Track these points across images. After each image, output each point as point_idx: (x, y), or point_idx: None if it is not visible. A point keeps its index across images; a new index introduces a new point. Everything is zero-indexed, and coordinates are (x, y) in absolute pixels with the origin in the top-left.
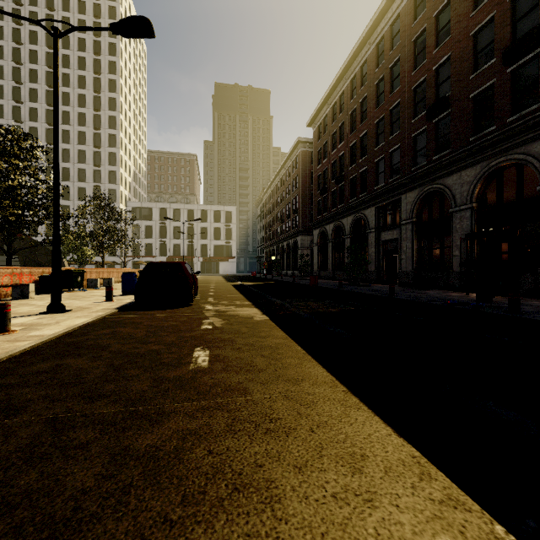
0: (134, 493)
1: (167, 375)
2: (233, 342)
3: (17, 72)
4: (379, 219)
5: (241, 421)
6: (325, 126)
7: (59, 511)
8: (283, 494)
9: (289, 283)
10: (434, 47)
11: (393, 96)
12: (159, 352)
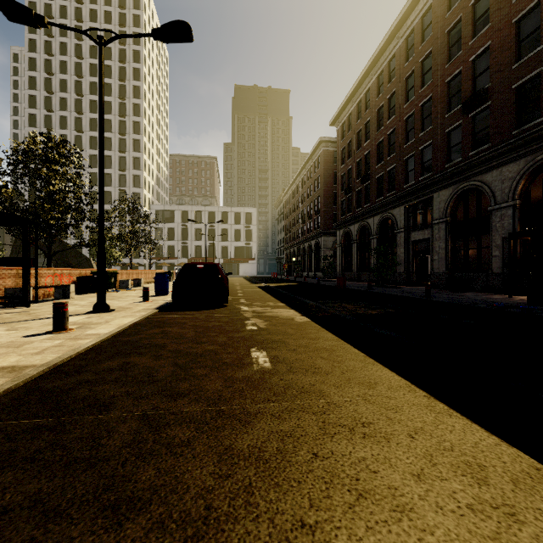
0: (258, 494)
1: (235, 375)
2: (285, 344)
3: (48, 82)
4: (408, 219)
5: (333, 424)
6: (349, 125)
7: (192, 509)
8: (414, 503)
9: (314, 284)
10: (471, 37)
11: (424, 91)
12: (217, 352)
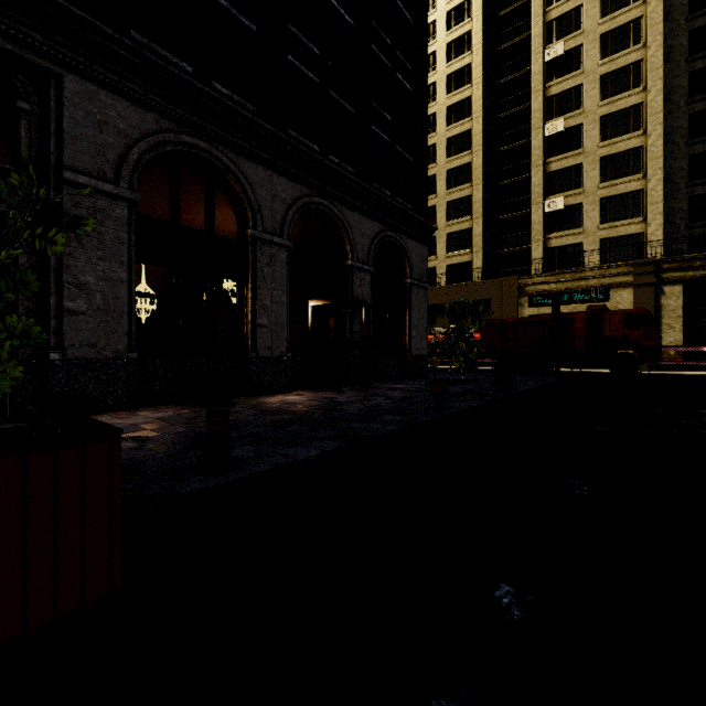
0: None
1: None
2: None
3: None
4: None
5: None
6: None
7: None
8: None
9: None
10: None
11: None
12: None
